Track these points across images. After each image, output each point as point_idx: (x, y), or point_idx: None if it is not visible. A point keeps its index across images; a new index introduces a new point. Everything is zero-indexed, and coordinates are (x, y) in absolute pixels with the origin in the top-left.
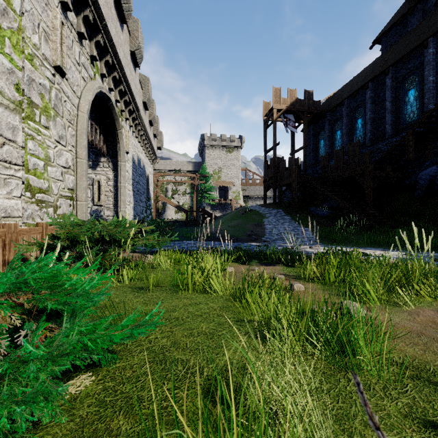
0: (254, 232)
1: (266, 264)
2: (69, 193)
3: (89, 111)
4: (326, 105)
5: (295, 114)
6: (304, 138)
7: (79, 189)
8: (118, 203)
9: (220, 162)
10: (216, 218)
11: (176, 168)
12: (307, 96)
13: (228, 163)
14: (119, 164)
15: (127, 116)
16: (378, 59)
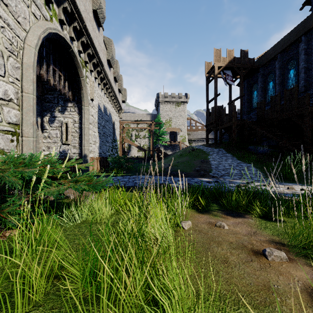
0: (202, 167)
1: (231, 213)
2: (10, 127)
3: (51, 57)
4: (258, 62)
5: (232, 70)
6: (241, 89)
7: (25, 124)
8: (82, 142)
9: (171, 114)
10: (168, 156)
11: (138, 119)
12: (243, 55)
13: (176, 114)
14: (83, 108)
15: (91, 68)
16: (309, 16)
